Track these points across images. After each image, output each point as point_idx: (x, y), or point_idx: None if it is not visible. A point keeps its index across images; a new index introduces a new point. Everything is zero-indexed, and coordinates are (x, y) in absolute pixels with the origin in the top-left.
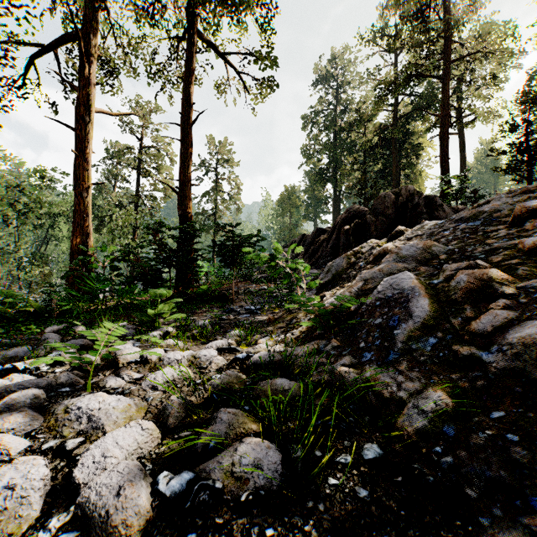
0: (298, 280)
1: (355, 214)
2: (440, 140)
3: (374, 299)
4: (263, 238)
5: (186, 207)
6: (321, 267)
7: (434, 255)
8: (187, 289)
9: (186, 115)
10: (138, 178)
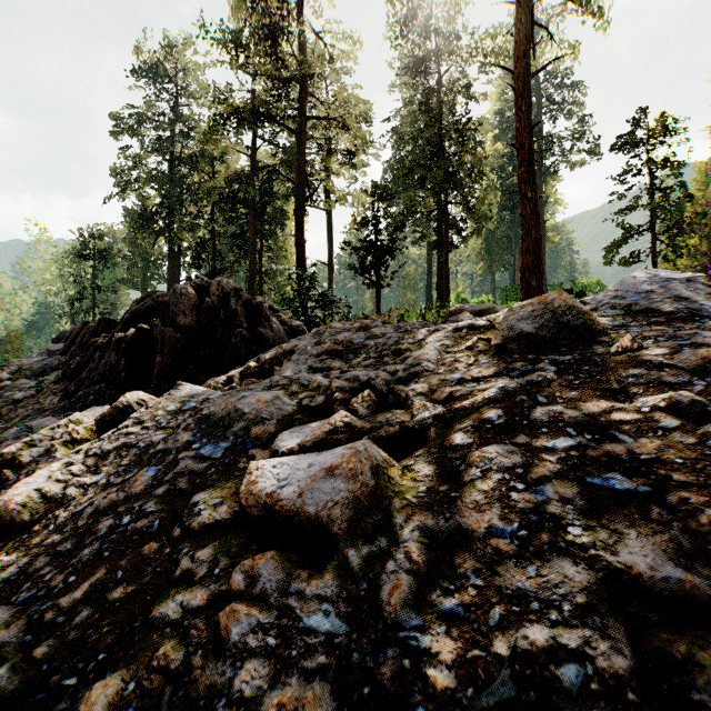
0: None
1: (156, 306)
2: (295, 214)
3: None
4: None
5: None
6: (74, 408)
7: None
8: None
9: None
10: None
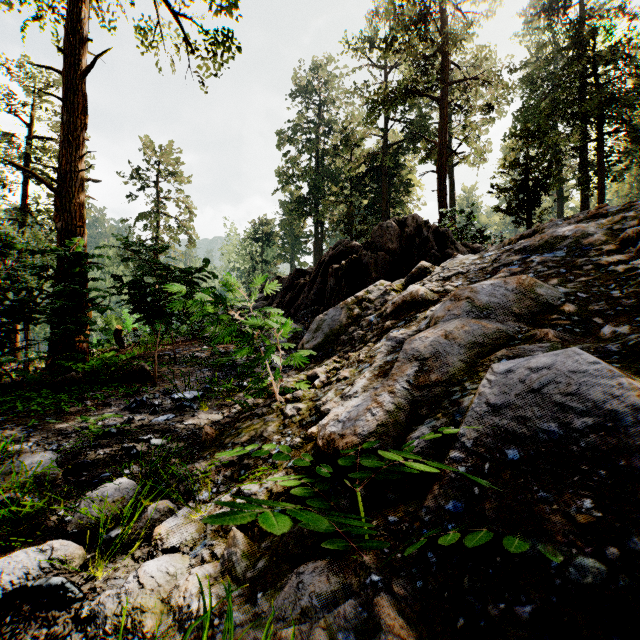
0: (266, 354)
1: (345, 251)
2: (437, 171)
3: (486, 430)
4: (213, 275)
5: (73, 216)
6: (303, 320)
7: (544, 304)
8: (66, 363)
9: (74, 56)
10: (27, 183)
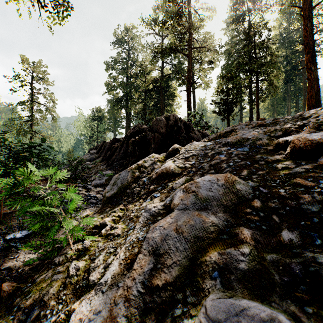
0: (49, 232)
1: (139, 130)
2: (187, 91)
3: None
4: (50, 147)
5: None
6: (115, 168)
7: (241, 197)
8: None
9: None
10: None
